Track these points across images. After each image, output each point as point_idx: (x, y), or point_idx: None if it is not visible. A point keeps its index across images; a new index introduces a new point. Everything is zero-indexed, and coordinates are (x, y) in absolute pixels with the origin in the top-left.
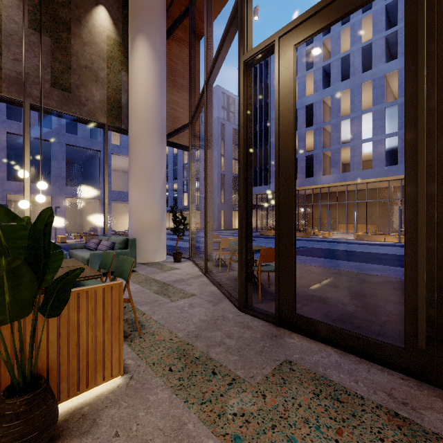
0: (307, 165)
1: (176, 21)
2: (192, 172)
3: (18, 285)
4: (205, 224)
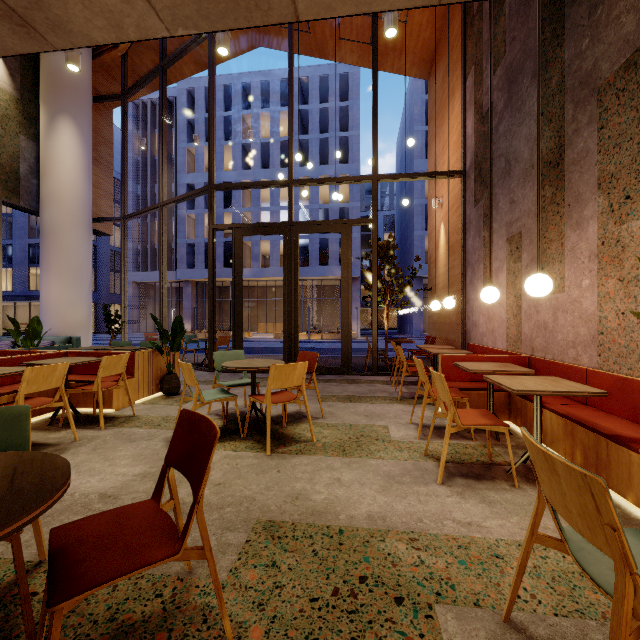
0: (224, 251)
1: (99, 99)
2: (125, 269)
3: (180, 338)
4: (161, 322)
